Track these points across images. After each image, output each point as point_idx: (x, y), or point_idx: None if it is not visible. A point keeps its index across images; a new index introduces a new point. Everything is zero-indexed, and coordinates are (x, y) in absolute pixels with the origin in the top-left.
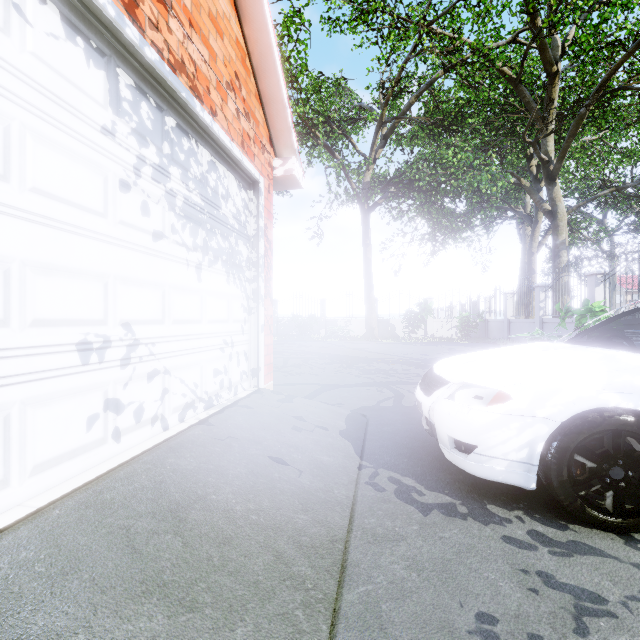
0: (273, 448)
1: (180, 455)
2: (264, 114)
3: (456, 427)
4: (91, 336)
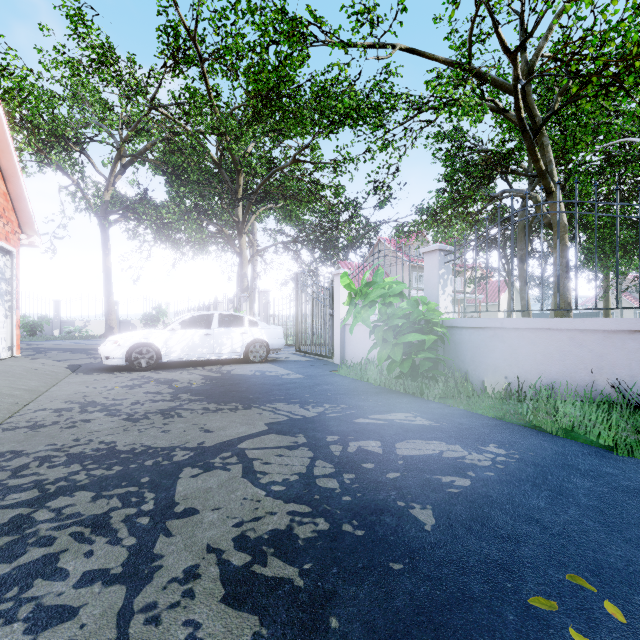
0: (32, 367)
1: None
2: (16, 215)
3: (105, 352)
4: None
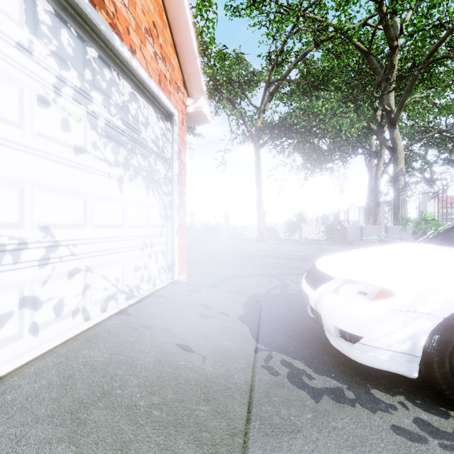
0: (181, 335)
1: (94, 346)
2: (178, 61)
3: (342, 319)
4: (4, 238)
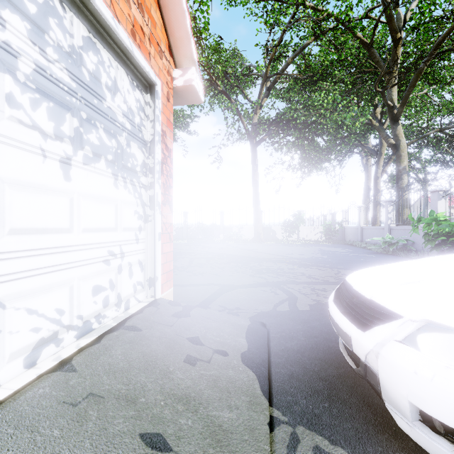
0: (152, 410)
1: None
2: (162, 19)
3: (434, 399)
4: None
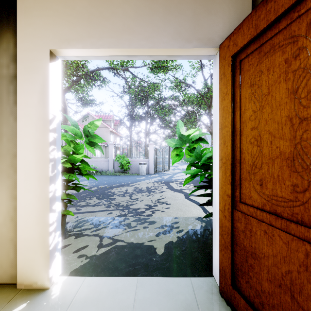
0: None
1: None
2: None
3: None
4: None
